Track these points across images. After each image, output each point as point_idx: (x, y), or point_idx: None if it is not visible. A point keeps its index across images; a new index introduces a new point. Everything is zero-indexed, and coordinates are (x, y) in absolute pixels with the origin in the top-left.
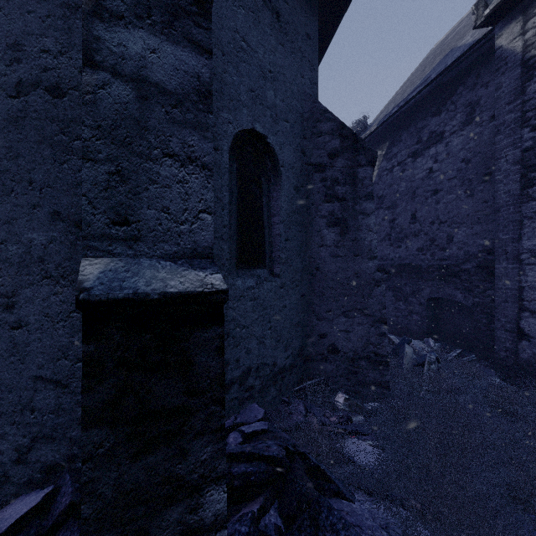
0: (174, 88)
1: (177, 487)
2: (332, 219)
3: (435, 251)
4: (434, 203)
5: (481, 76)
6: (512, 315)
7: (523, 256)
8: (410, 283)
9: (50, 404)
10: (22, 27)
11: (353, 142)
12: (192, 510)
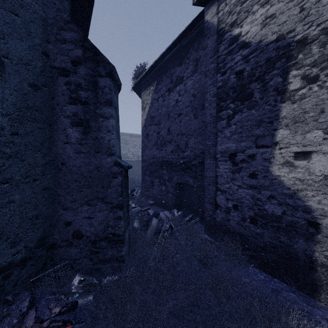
0: None
1: None
2: (76, 120)
3: (179, 153)
4: (179, 122)
5: (201, 43)
6: (213, 193)
7: (218, 156)
8: (167, 173)
9: None
10: None
11: (94, 54)
12: None
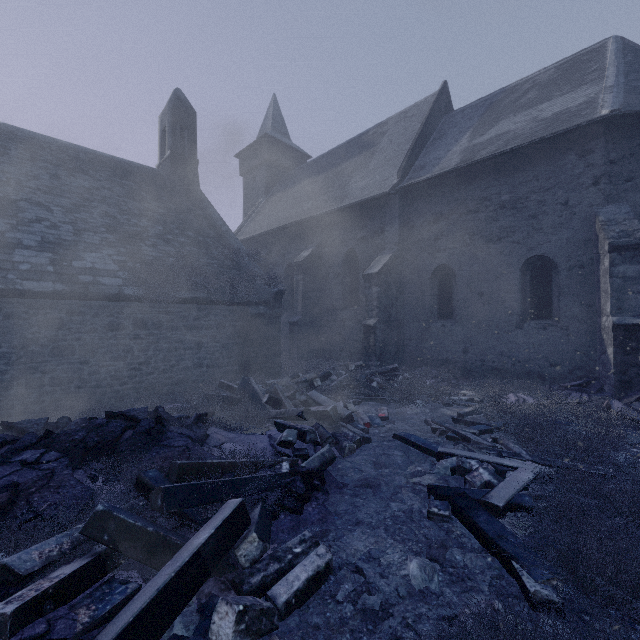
0: (633, 276)
1: (635, 364)
2: None
3: None
4: None
5: None
6: None
7: None
8: None
9: (579, 358)
10: (570, 251)
11: None
12: (639, 370)
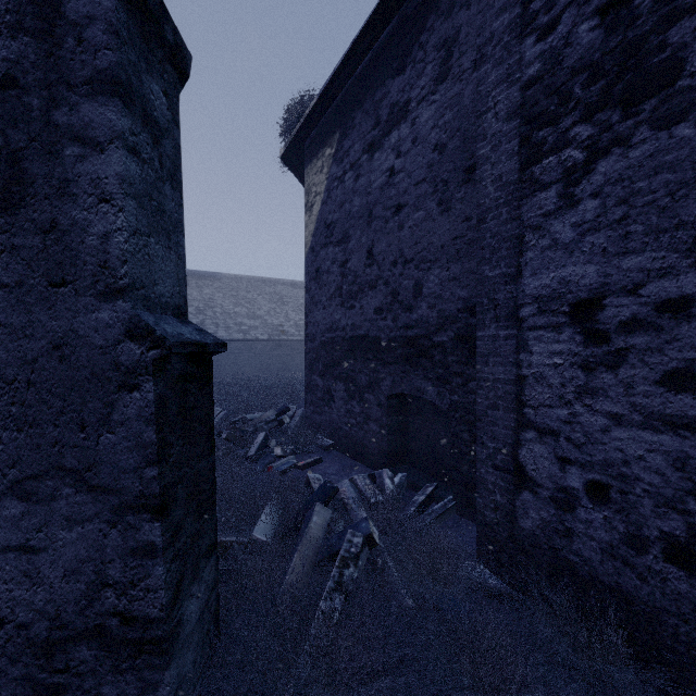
0: None
1: None
2: None
3: (398, 313)
4: (396, 229)
5: None
6: (506, 435)
7: (525, 311)
8: (367, 369)
9: None
10: None
11: None
12: None
